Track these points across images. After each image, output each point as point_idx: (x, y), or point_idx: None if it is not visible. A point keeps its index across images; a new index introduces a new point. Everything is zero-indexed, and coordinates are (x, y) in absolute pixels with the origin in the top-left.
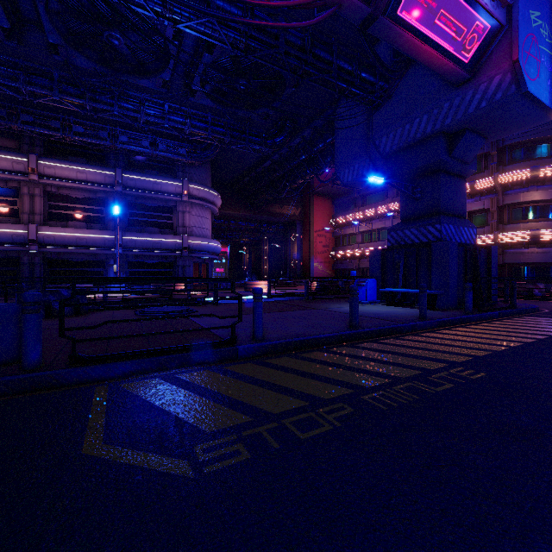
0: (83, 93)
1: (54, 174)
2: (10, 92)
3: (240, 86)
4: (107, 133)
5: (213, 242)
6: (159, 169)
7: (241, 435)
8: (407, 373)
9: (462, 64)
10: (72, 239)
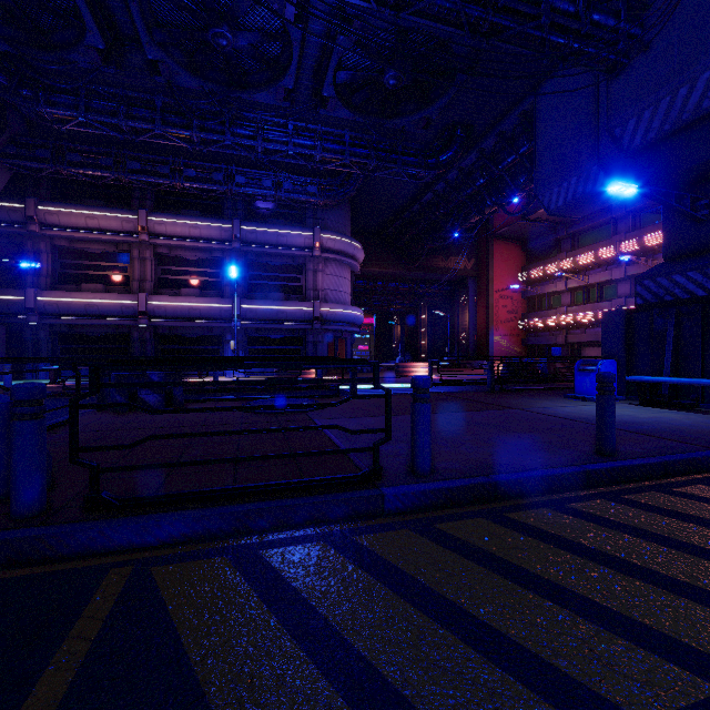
0: (189, 122)
1: (165, 232)
2: (111, 132)
3: (388, 81)
4: (221, 174)
5: (353, 310)
6: (285, 217)
7: None
8: None
9: None
10: (184, 310)
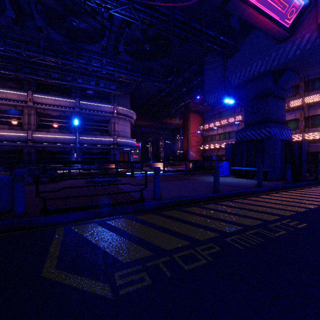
0: (56, 54)
1: (42, 102)
2: (16, 55)
3: (146, 48)
4: (71, 77)
5: (131, 140)
6: (100, 98)
7: (145, 265)
8: (253, 223)
9: (284, 27)
10: (51, 139)
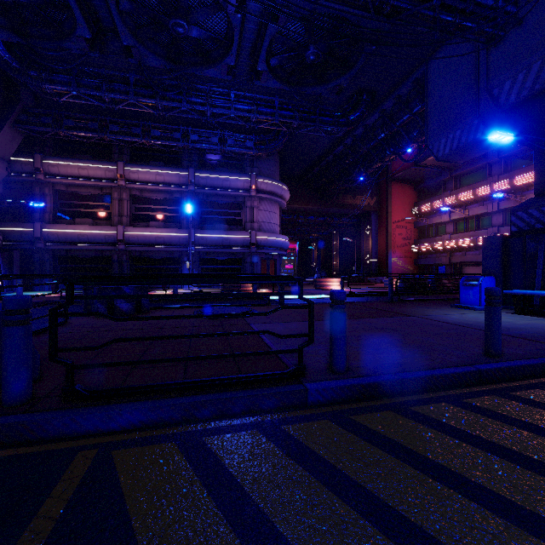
0: (155, 93)
1: (138, 179)
2: (96, 102)
3: (309, 57)
4: (180, 133)
5: (281, 237)
6: (229, 166)
7: None
8: None
9: None
10: (151, 238)
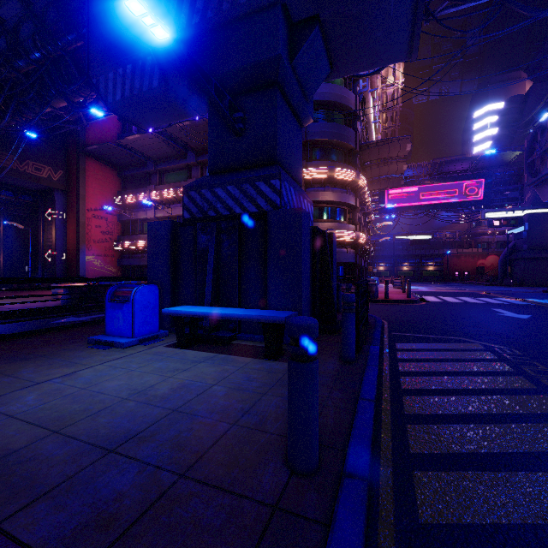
0: None
1: None
2: None
3: None
4: None
5: None
6: None
7: None
8: None
9: None
10: None
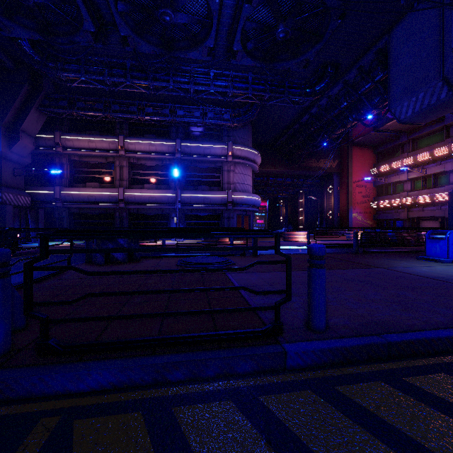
0: (147, 75)
1: (135, 149)
2: (100, 85)
3: (279, 34)
4: (168, 110)
5: (253, 196)
6: (209, 136)
7: None
8: None
9: None
10: (146, 198)
